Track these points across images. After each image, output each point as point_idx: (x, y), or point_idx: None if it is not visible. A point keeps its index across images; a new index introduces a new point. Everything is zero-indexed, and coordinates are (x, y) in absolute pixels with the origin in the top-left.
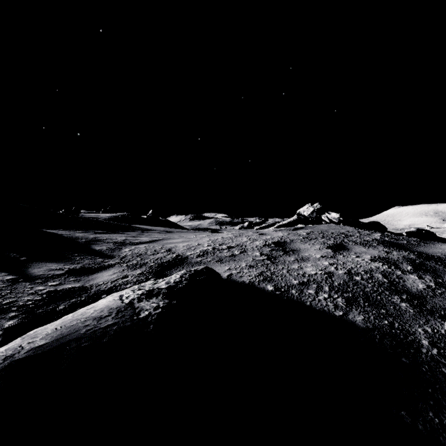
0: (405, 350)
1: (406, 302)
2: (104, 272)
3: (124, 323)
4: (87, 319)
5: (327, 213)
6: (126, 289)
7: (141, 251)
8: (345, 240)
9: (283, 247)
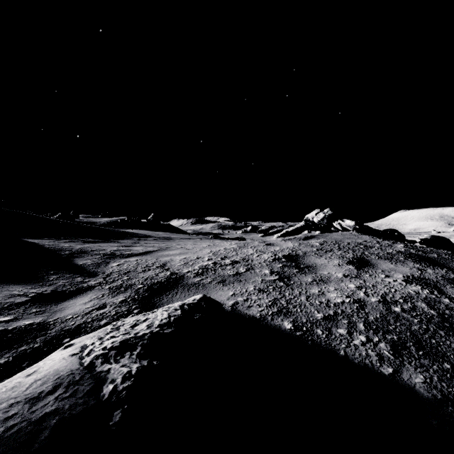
0: None
1: None
2: (78, 298)
3: (72, 408)
4: (15, 402)
5: (341, 220)
6: (96, 332)
7: (130, 267)
8: (366, 253)
9: (296, 263)
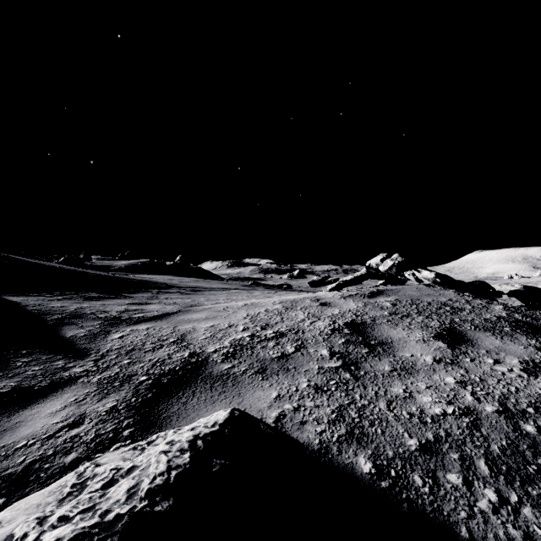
0: None
1: None
2: (48, 401)
3: None
4: None
5: (416, 271)
6: (46, 490)
7: (136, 341)
8: (457, 320)
9: (364, 336)
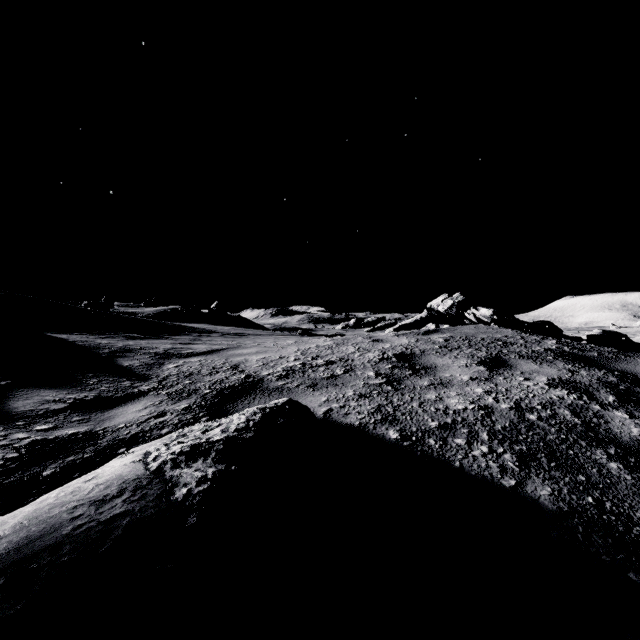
0: (632, 557)
1: (617, 461)
2: (129, 405)
3: (143, 511)
4: (79, 504)
5: (474, 309)
6: (158, 439)
7: (192, 369)
8: (505, 351)
9: (410, 363)
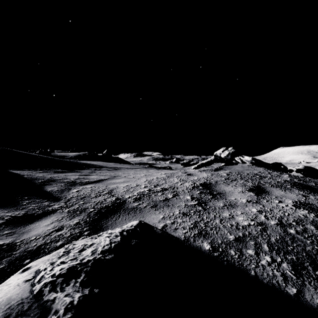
0: None
1: None
2: (43, 220)
3: None
4: None
5: (241, 156)
6: (51, 254)
7: (86, 193)
8: (262, 182)
9: (210, 190)
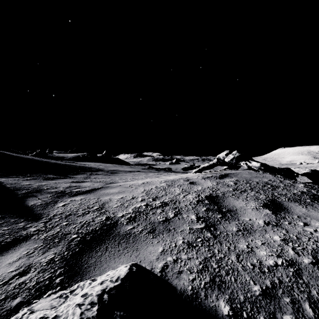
0: None
1: None
2: (9, 253)
3: None
4: None
5: (248, 162)
6: None
7: (73, 208)
8: (276, 194)
9: (218, 205)
